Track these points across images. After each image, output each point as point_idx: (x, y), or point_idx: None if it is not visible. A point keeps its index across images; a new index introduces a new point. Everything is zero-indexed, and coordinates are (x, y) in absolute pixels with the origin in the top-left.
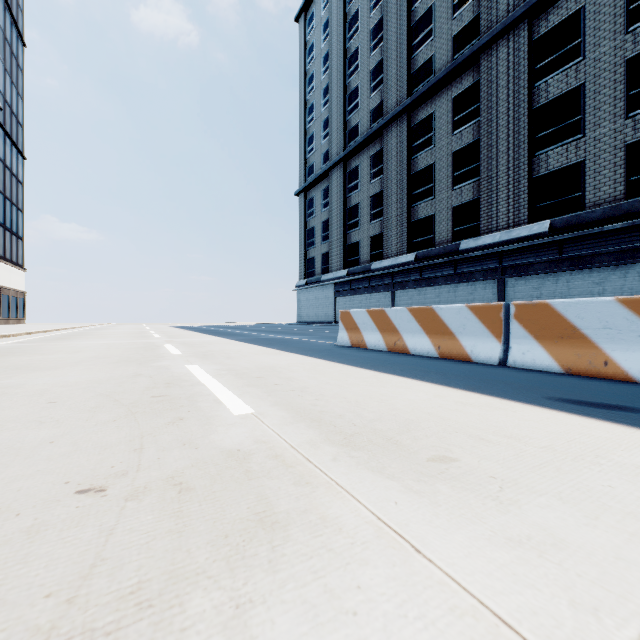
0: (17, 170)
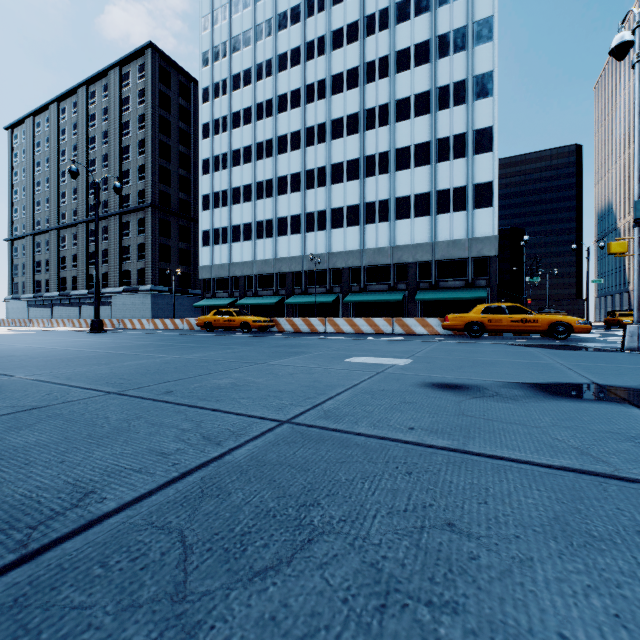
0: None
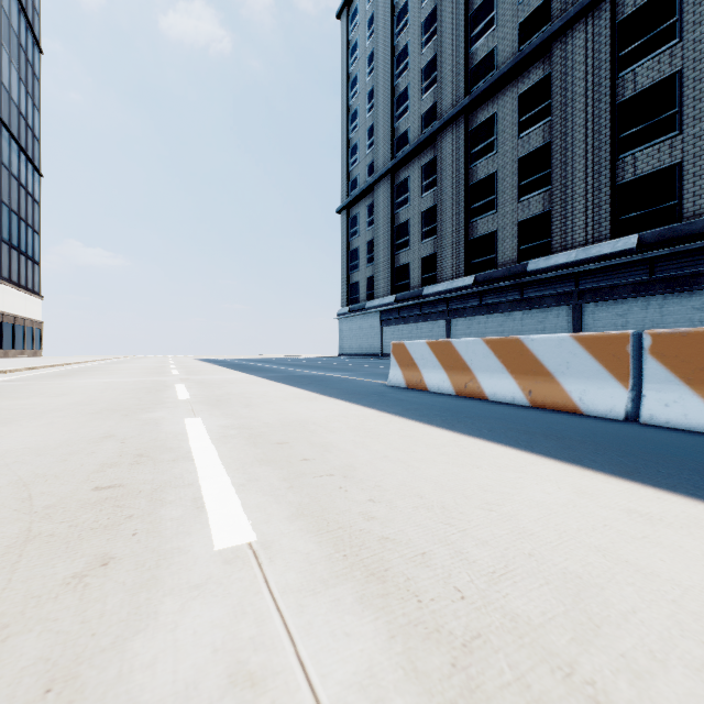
0: (33, 188)
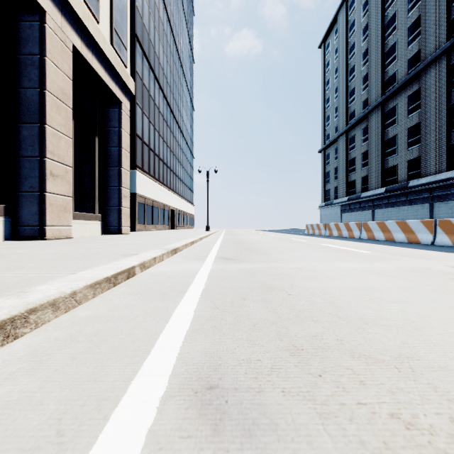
0: (192, 165)
